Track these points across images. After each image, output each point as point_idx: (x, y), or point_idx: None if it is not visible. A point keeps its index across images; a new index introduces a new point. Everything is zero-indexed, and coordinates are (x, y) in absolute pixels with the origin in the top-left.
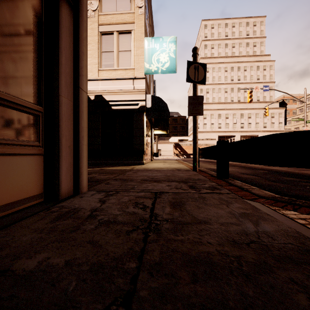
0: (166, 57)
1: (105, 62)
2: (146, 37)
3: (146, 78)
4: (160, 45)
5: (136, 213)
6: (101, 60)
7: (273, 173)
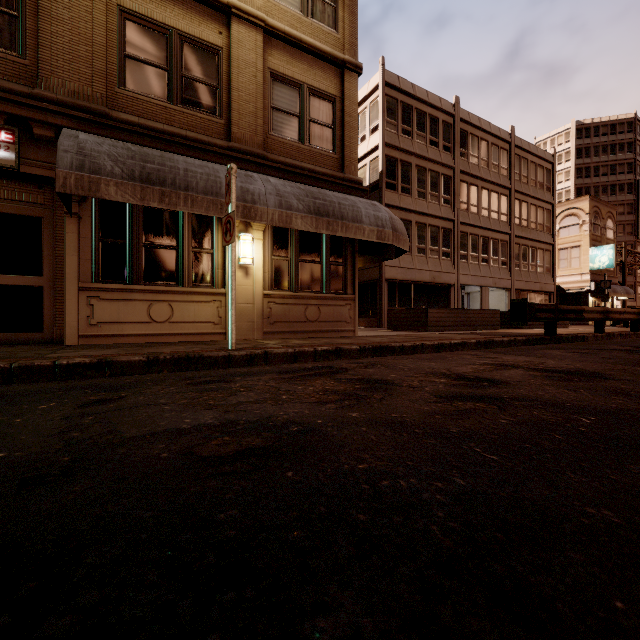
0: (605, 259)
1: (561, 266)
2: (590, 248)
3: (590, 272)
4: (601, 252)
5: None
6: (559, 265)
7: None
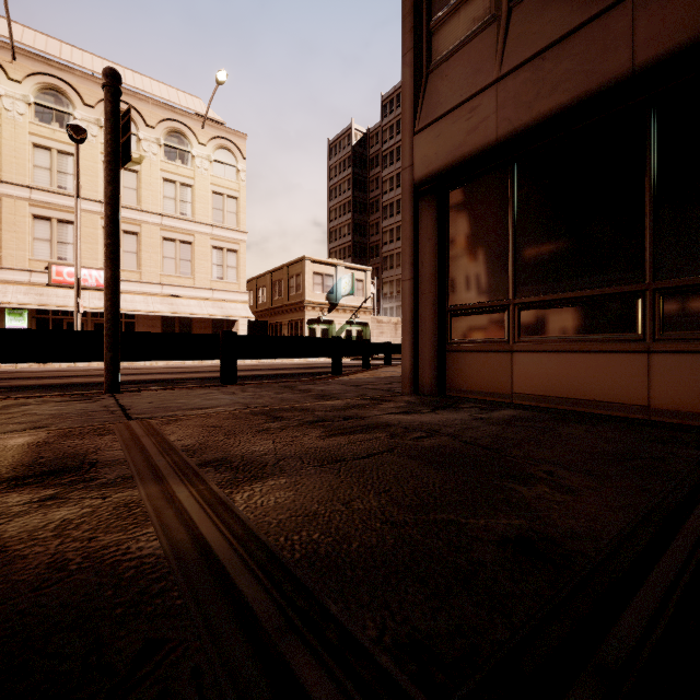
0: None
1: None
2: None
3: None
4: None
5: (398, 383)
6: None
7: (53, 387)
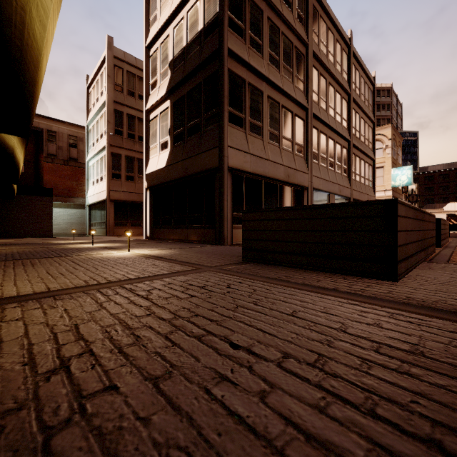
0: (405, 178)
1: None
2: (392, 168)
3: (392, 189)
4: (401, 171)
5: None
6: None
7: None
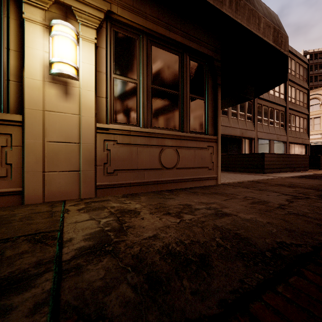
0: None
1: None
2: None
3: None
4: None
5: None
6: None
7: None
